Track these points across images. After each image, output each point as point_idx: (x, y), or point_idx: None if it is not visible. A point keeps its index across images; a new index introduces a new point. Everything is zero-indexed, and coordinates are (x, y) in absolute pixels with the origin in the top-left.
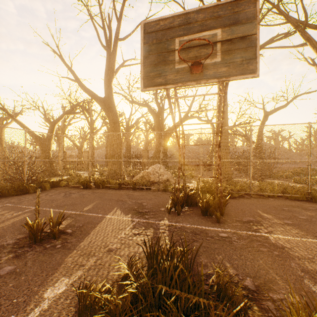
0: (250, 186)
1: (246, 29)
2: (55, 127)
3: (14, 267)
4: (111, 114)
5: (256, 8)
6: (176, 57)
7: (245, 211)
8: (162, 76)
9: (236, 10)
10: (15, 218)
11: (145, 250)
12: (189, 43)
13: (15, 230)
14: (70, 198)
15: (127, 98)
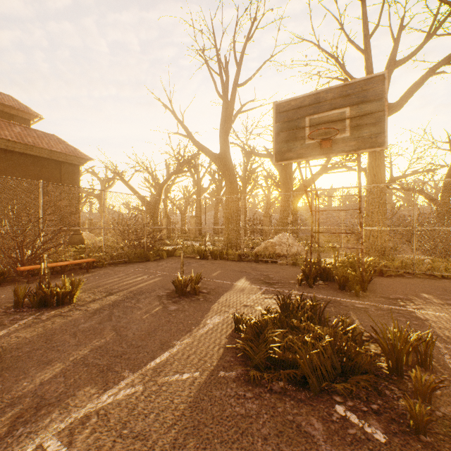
0: (413, 262)
1: (374, 107)
2: (163, 190)
3: (177, 307)
4: (228, 173)
5: (384, 86)
6: (306, 134)
7: (397, 290)
8: (293, 151)
9: (364, 88)
10: (153, 279)
11: (277, 308)
12: (319, 121)
13: (160, 287)
14: (191, 267)
15: (244, 149)
